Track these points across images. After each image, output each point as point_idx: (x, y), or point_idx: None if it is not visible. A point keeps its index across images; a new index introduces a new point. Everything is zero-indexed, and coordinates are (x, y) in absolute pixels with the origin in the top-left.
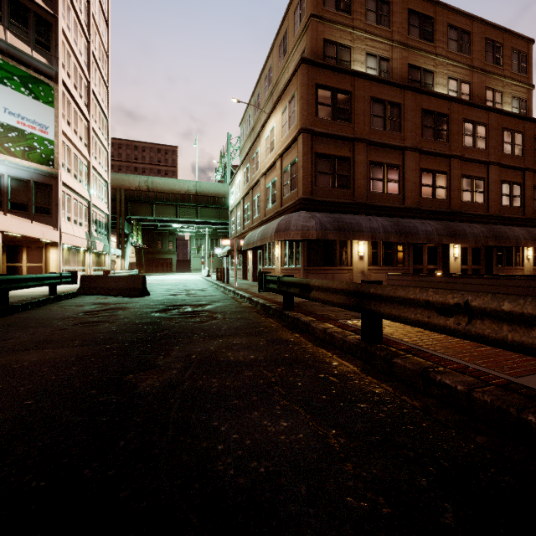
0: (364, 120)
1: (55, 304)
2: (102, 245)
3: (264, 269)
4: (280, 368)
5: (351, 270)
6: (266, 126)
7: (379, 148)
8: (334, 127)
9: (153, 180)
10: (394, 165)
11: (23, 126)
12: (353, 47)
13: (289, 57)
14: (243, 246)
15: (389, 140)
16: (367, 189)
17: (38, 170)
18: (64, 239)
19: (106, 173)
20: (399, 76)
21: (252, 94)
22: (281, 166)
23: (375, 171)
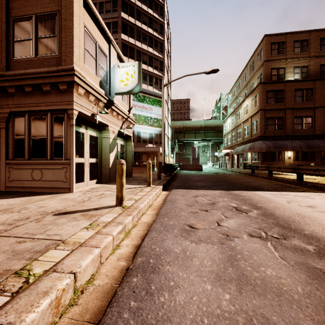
0: (291, 99)
1: (182, 172)
2: (170, 153)
3: (243, 162)
4: (250, 178)
5: (284, 163)
6: (244, 102)
7: (300, 110)
8: (275, 106)
9: (185, 122)
10: (309, 116)
11: (157, 117)
12: (286, 67)
13: (255, 73)
14: (233, 153)
15: (305, 105)
16: (292, 129)
17: (160, 130)
18: (165, 152)
19: (170, 123)
20: (314, 72)
21: (236, 81)
22: (251, 121)
23: (297, 120)
